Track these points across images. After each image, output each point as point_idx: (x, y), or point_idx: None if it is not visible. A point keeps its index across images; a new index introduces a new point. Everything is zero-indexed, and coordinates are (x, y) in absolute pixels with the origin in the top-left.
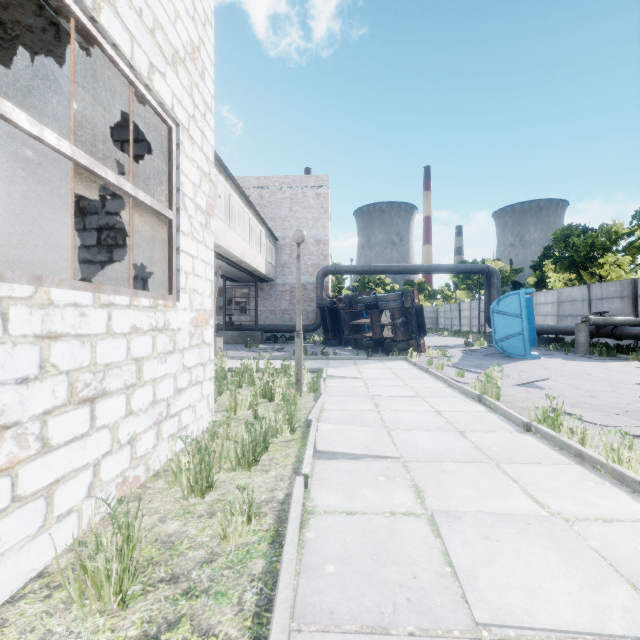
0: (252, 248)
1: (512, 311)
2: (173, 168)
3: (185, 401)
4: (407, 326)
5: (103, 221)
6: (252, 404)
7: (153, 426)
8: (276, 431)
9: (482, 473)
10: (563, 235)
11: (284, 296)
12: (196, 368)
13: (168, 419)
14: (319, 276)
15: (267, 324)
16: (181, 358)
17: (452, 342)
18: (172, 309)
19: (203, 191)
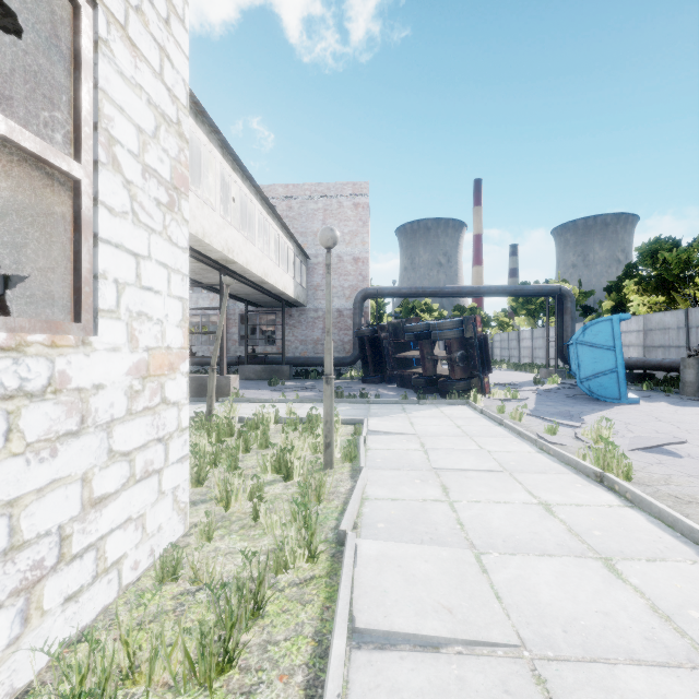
0: (277, 266)
1: (602, 342)
2: (83, 83)
3: (116, 515)
4: (467, 361)
5: (6, 202)
6: (255, 490)
7: (9, 600)
8: (283, 561)
9: None
10: (651, 250)
11: (316, 323)
12: (146, 449)
13: (63, 566)
14: (357, 300)
15: (296, 356)
16: (104, 439)
17: (516, 378)
18: (76, 350)
19: (163, 148)
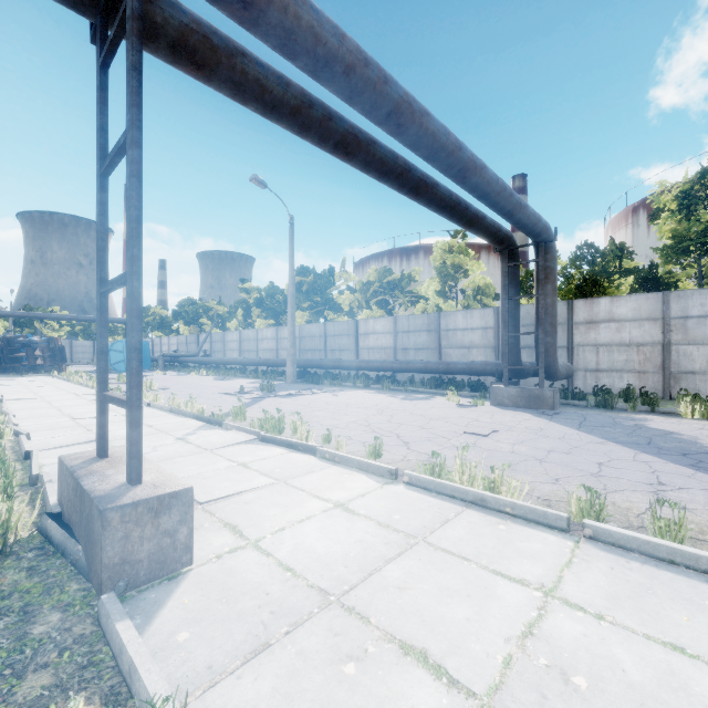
0: None
1: (120, 350)
2: None
3: None
4: (54, 357)
5: None
6: None
7: None
8: None
9: (44, 384)
10: (182, 305)
11: None
12: None
13: None
14: None
15: None
16: None
17: None
18: None
19: None
